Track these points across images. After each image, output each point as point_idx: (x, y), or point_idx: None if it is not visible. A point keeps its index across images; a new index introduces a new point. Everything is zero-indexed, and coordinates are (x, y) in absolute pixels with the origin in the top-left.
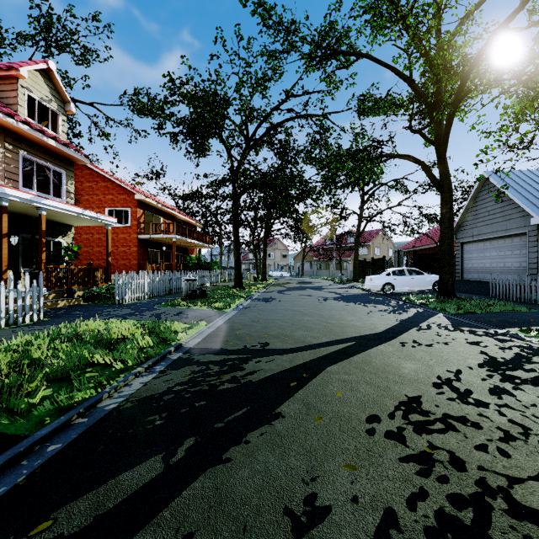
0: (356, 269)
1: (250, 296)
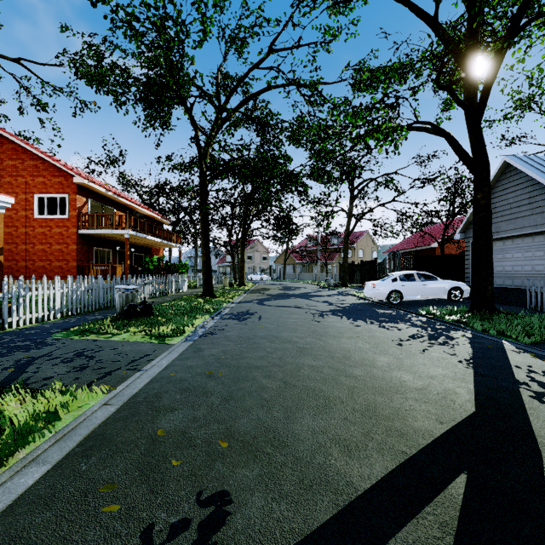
0: (345, 272)
1: (219, 311)
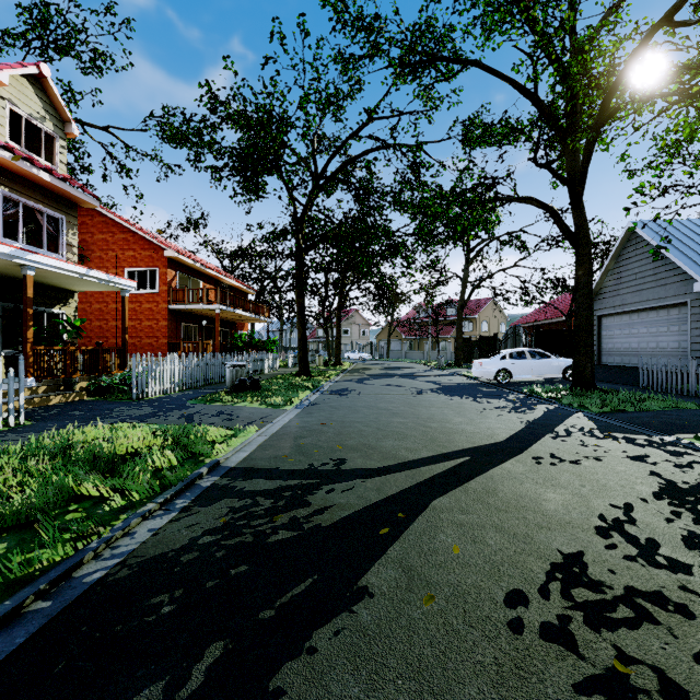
0: (459, 350)
1: (319, 388)
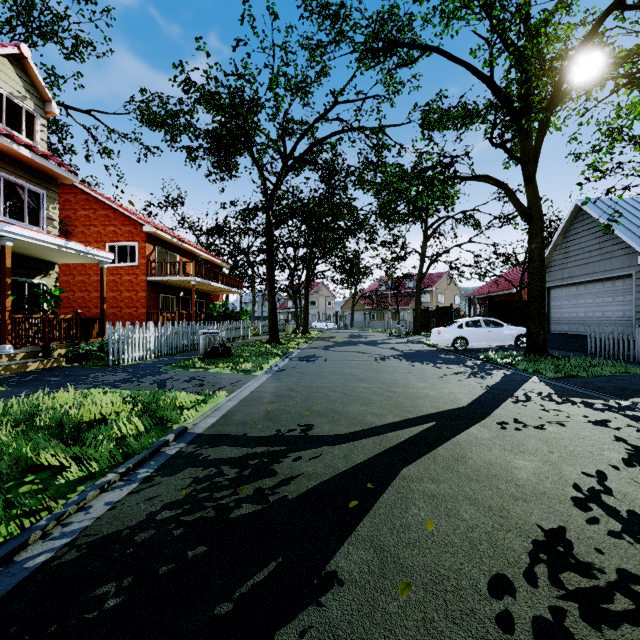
0: (418, 319)
1: (288, 354)
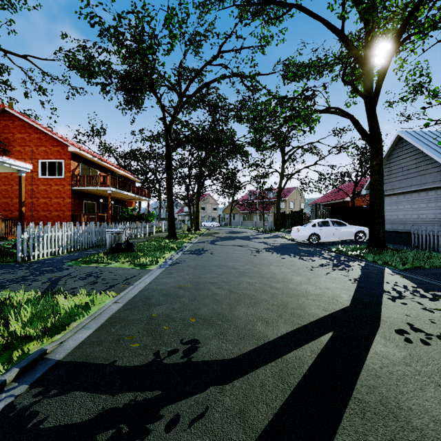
0: (278, 220)
1: (182, 248)
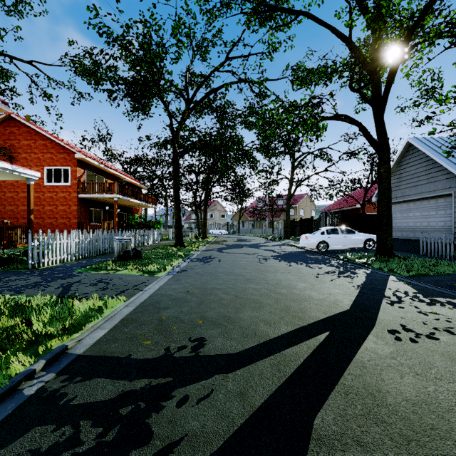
0: (288, 227)
1: (189, 256)
